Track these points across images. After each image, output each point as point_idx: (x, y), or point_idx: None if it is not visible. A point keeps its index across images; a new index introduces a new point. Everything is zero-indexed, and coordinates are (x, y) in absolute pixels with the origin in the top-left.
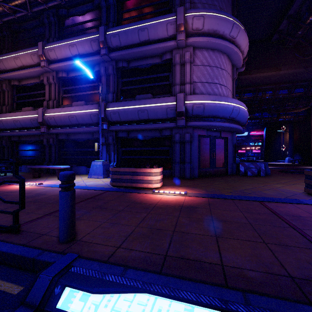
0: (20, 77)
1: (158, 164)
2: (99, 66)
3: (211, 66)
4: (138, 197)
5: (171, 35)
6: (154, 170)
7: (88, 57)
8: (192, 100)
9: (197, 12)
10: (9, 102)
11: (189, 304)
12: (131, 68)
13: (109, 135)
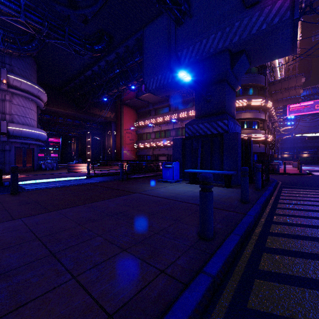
0: None
1: None
2: None
3: (25, 107)
4: None
5: None
6: None
7: None
8: (13, 127)
9: (16, 77)
10: None
11: (39, 180)
12: None
13: None
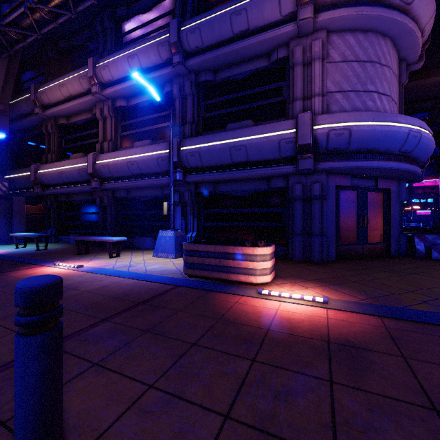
0: (68, 113)
1: (264, 236)
2: (171, 84)
3: (362, 61)
4: (230, 306)
5: (288, 14)
6: (260, 251)
7: (155, 72)
8: (327, 122)
9: None
10: (55, 148)
11: None
12: (220, 81)
13: (186, 189)
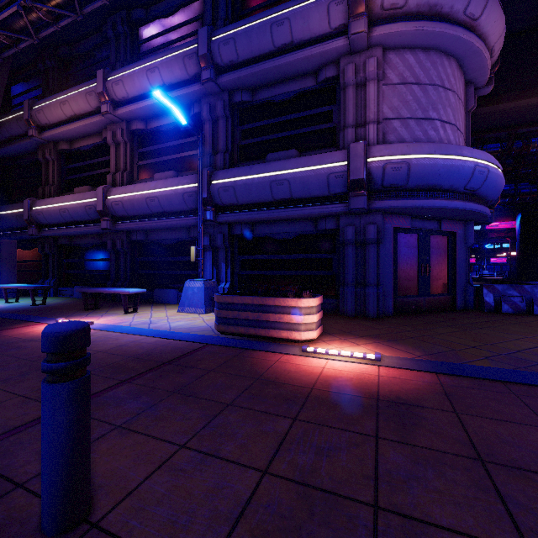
0: (71, 136)
1: (310, 287)
2: (200, 105)
3: (423, 84)
4: (269, 364)
5: (338, 26)
6: (305, 303)
7: (180, 89)
8: (383, 154)
9: None
10: (55, 180)
11: None
12: (258, 102)
13: (218, 231)
